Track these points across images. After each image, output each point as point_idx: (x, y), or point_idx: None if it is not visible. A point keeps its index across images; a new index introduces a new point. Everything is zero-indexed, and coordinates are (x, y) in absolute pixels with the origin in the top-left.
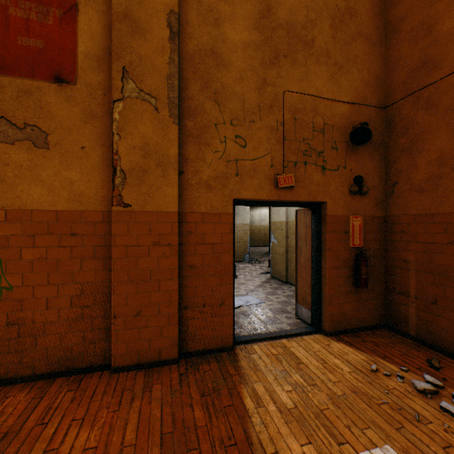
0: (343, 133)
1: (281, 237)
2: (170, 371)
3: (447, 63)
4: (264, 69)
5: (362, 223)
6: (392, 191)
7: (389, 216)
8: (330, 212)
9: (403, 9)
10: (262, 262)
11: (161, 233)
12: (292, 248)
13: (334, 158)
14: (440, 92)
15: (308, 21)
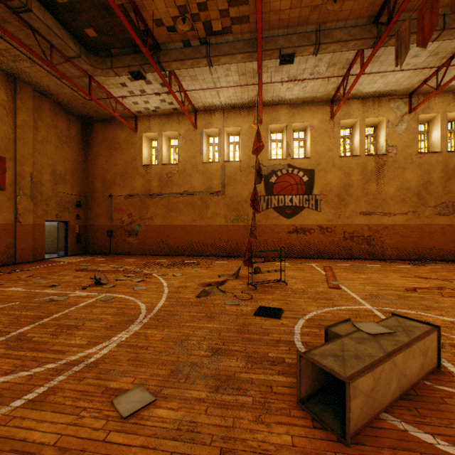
0: (75, 203)
1: None
2: (34, 262)
3: (98, 194)
4: (54, 186)
5: (80, 227)
6: (87, 219)
7: (86, 225)
8: (71, 224)
9: (90, 175)
10: None
11: (29, 229)
12: (47, 237)
13: (72, 209)
14: (97, 199)
15: (66, 174)
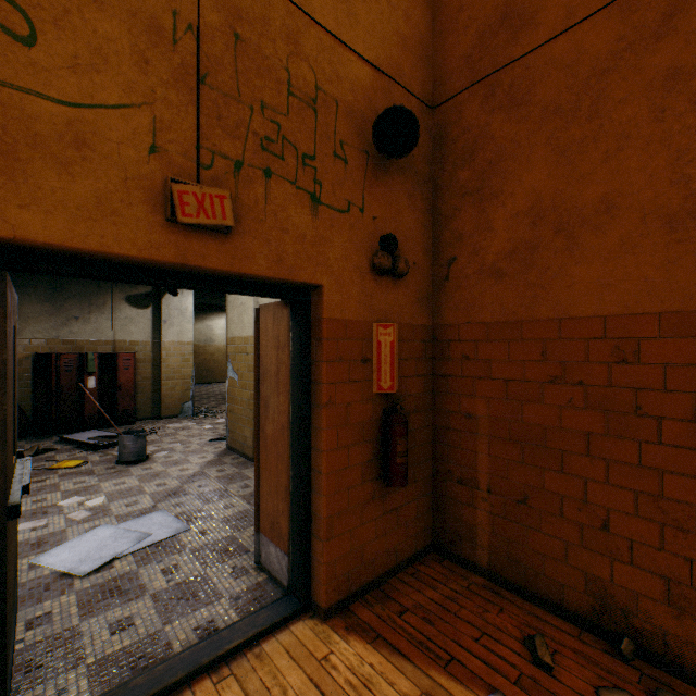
0: (360, 128)
1: (247, 368)
2: None
3: (547, 17)
4: None
5: (397, 341)
6: (447, 277)
7: (442, 325)
8: (332, 312)
9: None
10: (220, 415)
11: None
12: None
13: (340, 182)
14: (535, 76)
15: None
